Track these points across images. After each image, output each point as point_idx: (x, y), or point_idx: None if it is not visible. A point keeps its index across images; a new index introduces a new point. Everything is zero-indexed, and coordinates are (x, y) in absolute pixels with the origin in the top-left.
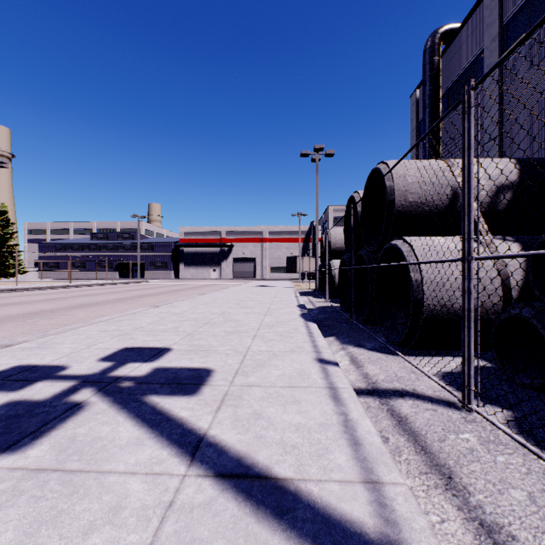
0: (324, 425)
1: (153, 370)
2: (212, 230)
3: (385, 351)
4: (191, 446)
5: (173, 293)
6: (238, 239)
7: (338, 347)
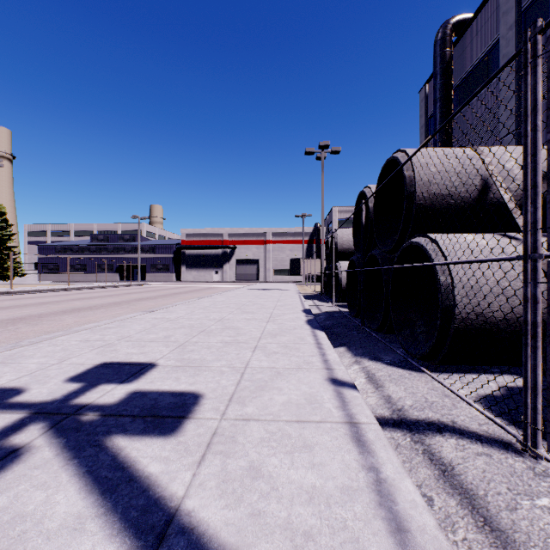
0: (348, 490)
1: (128, 396)
2: (214, 232)
3: (406, 366)
4: (153, 534)
5: (172, 296)
6: (241, 241)
7: (351, 360)
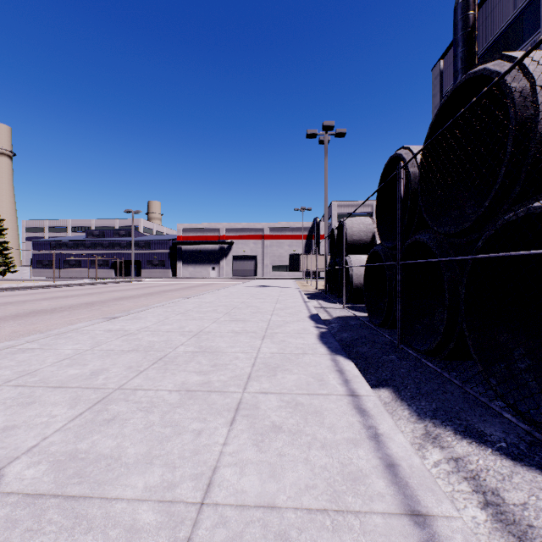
0: None
1: None
2: (211, 227)
3: None
4: None
5: (159, 294)
6: (238, 236)
7: (415, 430)
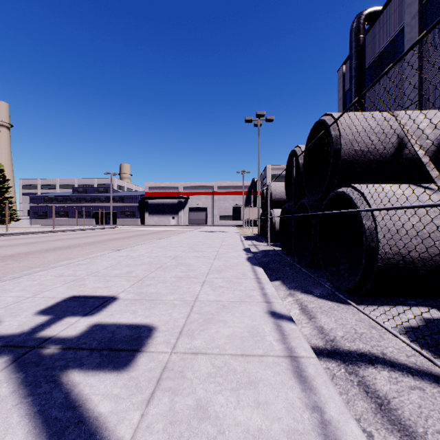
0: (294, 434)
1: (89, 328)
2: (171, 185)
3: (334, 298)
4: None
5: (137, 237)
6: (193, 193)
7: (285, 293)
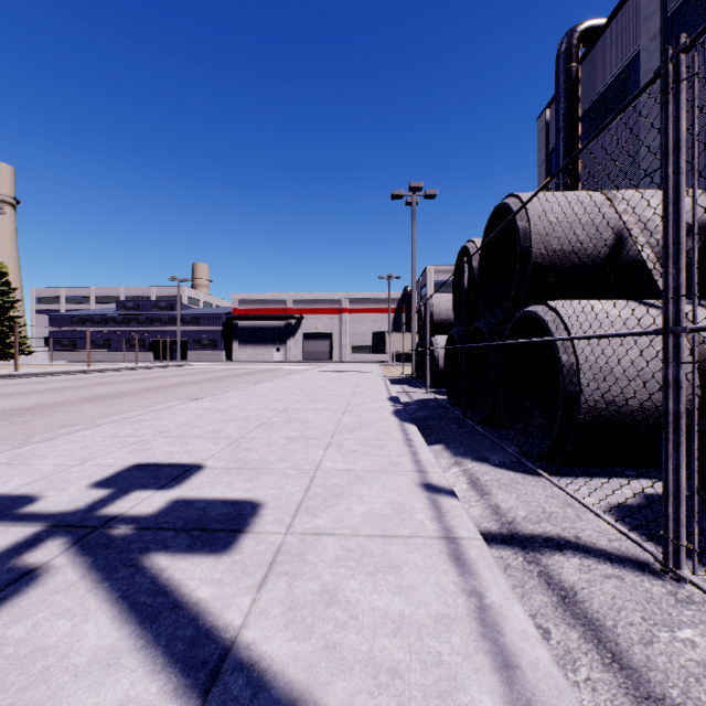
0: (444, 619)
1: (169, 505)
2: (275, 297)
3: (520, 468)
4: (204, 671)
5: (221, 380)
6: (310, 310)
7: (449, 461)
